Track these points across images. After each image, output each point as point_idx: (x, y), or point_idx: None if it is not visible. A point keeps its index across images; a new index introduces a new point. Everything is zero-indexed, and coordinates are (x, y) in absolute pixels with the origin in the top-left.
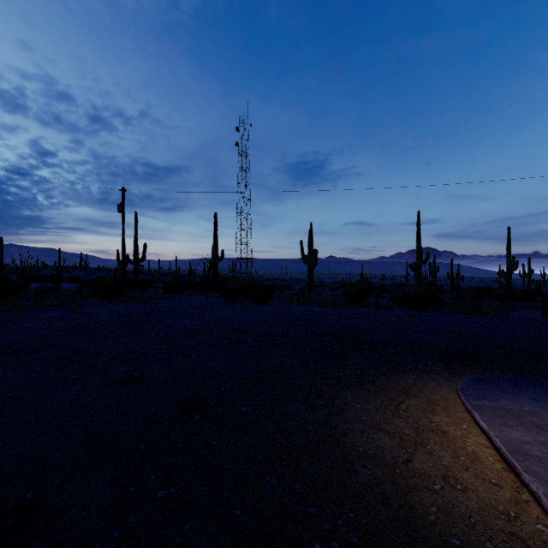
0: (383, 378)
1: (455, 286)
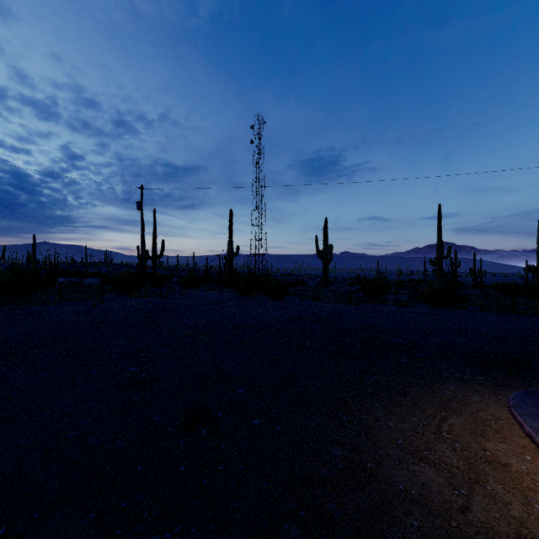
0: (415, 389)
1: (478, 282)
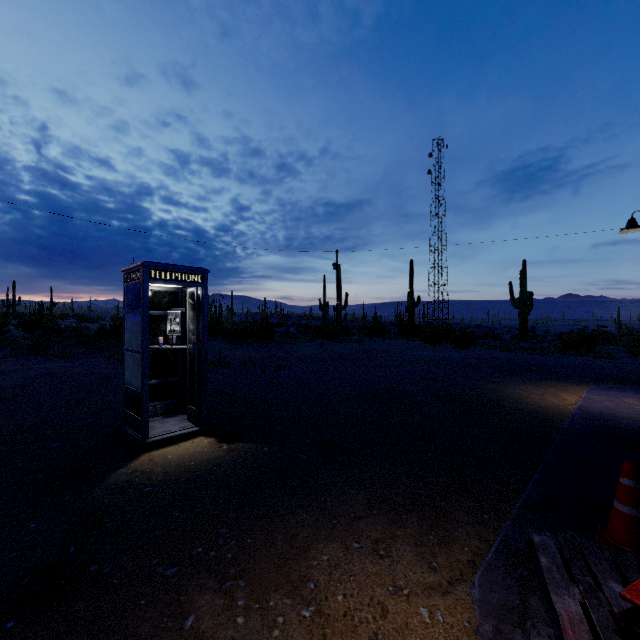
0: (541, 382)
1: None
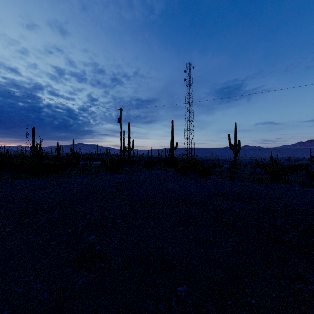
0: None
1: None
